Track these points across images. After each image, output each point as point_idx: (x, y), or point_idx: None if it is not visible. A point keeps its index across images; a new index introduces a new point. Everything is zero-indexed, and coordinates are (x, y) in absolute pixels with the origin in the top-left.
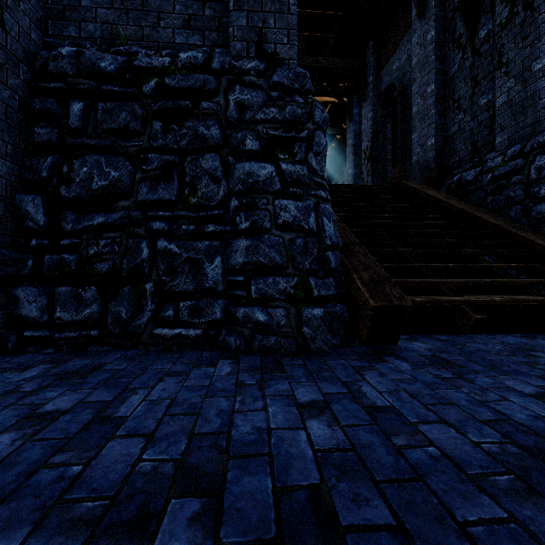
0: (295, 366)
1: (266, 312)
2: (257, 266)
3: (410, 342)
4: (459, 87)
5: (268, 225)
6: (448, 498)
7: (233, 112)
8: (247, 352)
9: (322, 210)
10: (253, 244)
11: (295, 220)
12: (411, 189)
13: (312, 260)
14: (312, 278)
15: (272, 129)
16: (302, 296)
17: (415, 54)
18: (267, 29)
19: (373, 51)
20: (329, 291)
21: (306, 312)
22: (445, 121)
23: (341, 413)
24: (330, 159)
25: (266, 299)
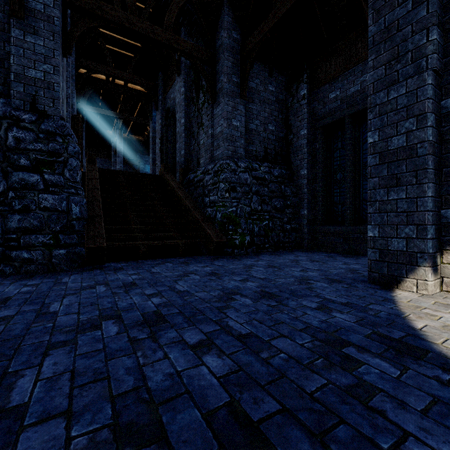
0: (40, 276)
1: (30, 253)
2: (25, 229)
3: (120, 264)
4: (194, 125)
5: (34, 207)
6: (52, 293)
7: (12, 143)
8: (17, 274)
9: (72, 200)
10: (23, 218)
11: (53, 205)
12: (167, 180)
13: (62, 226)
14: (62, 235)
15: (40, 155)
16: (54, 244)
17: (177, 97)
18: (39, 96)
19: (162, 79)
20: (72, 241)
21: (55, 252)
22: (190, 142)
23: (42, 285)
24: (148, 138)
25: (31, 246)
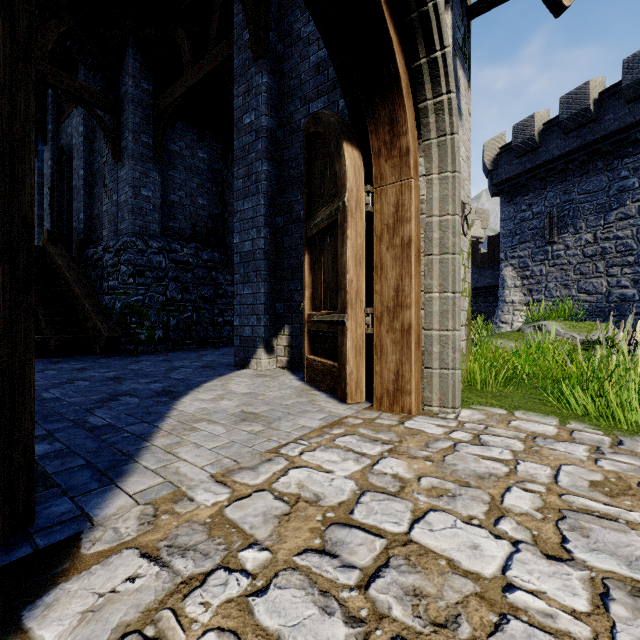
0: None
1: None
2: None
3: None
4: (98, 182)
5: None
6: None
7: None
8: None
9: None
10: None
11: None
12: (52, 254)
13: None
14: None
15: None
16: None
17: (74, 136)
18: None
19: (53, 100)
20: None
21: None
22: (93, 203)
23: None
24: None
25: None
